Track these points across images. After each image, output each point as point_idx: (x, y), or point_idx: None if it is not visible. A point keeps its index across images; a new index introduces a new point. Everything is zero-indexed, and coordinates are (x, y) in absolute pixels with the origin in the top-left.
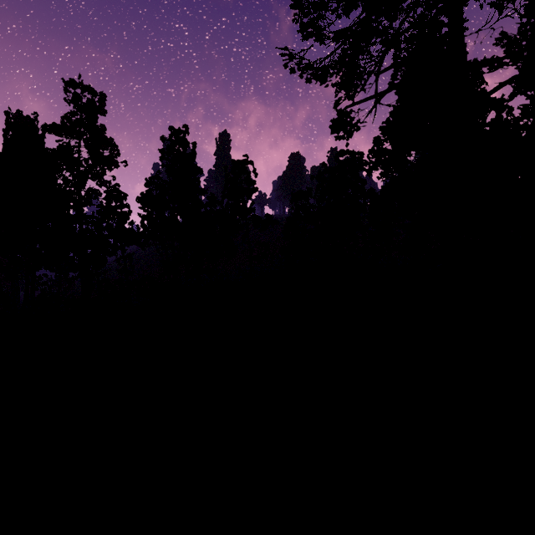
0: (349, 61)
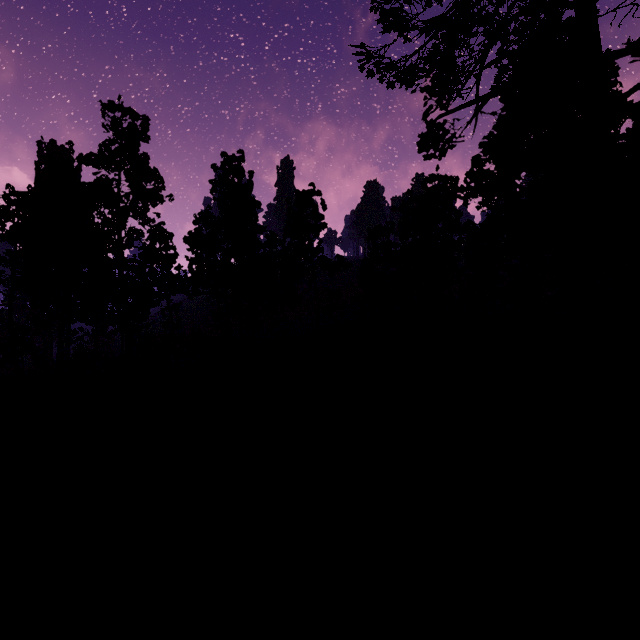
0: (442, 59)
